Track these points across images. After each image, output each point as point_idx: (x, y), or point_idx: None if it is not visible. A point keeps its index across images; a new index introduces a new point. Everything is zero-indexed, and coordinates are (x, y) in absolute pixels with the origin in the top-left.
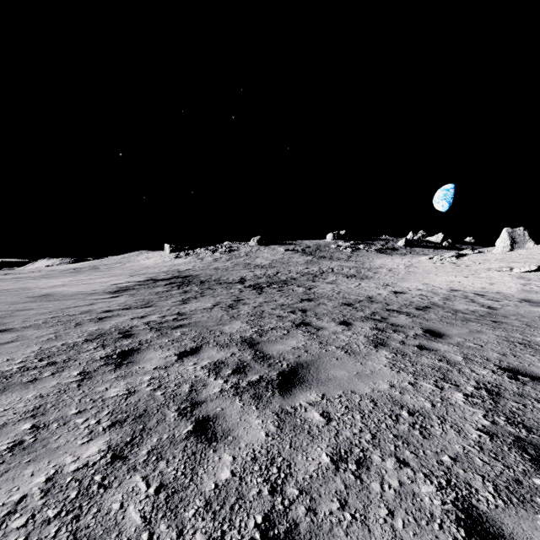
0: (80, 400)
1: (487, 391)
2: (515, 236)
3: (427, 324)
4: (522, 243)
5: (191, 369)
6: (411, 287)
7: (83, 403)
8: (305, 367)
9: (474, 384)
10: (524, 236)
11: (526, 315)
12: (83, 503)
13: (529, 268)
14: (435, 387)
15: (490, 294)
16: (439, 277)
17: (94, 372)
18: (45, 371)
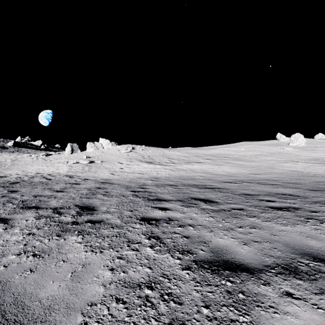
0: None
1: (22, 201)
2: (74, 147)
3: (12, 189)
4: (76, 150)
5: None
6: (13, 173)
7: None
8: None
9: (19, 201)
10: (77, 147)
11: (61, 180)
12: None
13: (74, 162)
14: (2, 204)
15: (54, 173)
16: (33, 166)
17: None
18: None
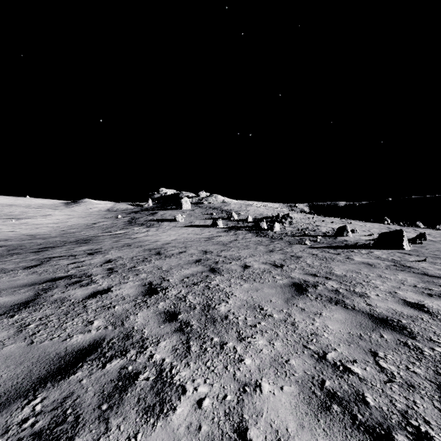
0: (155, 273)
1: None
2: None
3: None
4: None
5: (105, 282)
6: None
7: (153, 272)
8: (34, 284)
9: None
10: None
11: None
12: (137, 264)
13: None
14: None
15: None
16: None
17: (161, 280)
18: (189, 280)
